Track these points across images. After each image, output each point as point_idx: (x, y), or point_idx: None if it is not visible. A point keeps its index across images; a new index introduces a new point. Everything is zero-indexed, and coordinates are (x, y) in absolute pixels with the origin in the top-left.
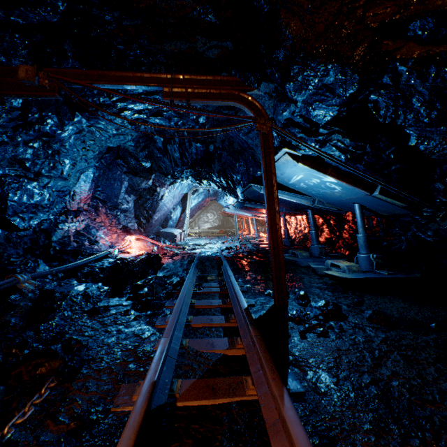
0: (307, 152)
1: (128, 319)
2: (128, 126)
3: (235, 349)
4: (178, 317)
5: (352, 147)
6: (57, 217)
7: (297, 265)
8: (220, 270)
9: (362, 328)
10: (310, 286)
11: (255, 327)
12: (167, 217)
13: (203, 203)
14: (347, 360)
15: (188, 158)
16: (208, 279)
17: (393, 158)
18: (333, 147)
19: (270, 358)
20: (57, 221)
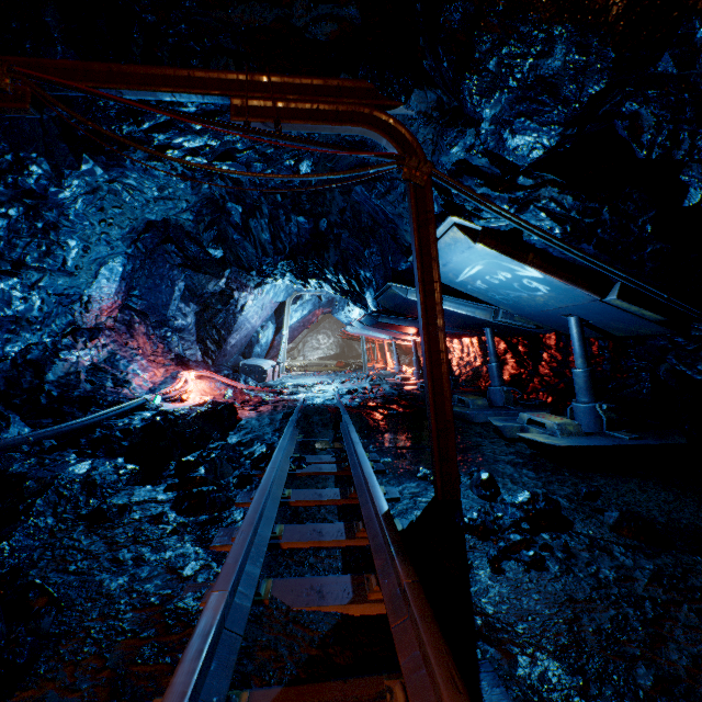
0: (493, 223)
1: (162, 532)
2: (179, 181)
3: (366, 603)
4: (255, 531)
5: (576, 210)
6: (58, 340)
7: (469, 420)
8: (337, 431)
9: (605, 548)
10: (495, 460)
11: (406, 561)
12: (252, 341)
13: (311, 318)
14: (594, 626)
15: (284, 241)
16: (316, 448)
17: (651, 232)
18: (541, 212)
19: (446, 648)
20: (57, 347)
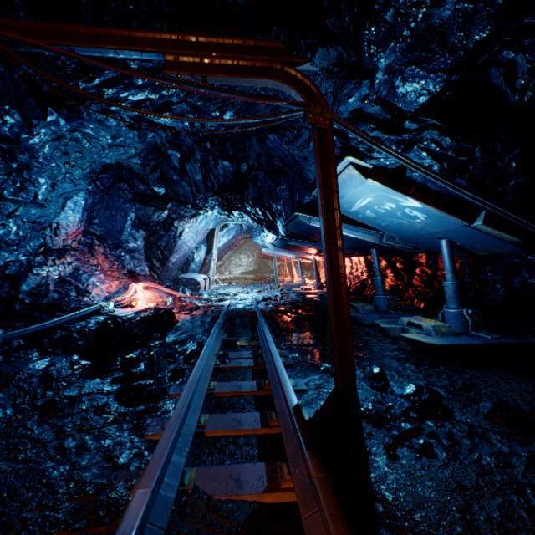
0: (382, 162)
1: (104, 421)
2: (127, 131)
3: (279, 492)
4: (182, 423)
5: (453, 150)
6: (31, 258)
7: (359, 322)
8: (255, 331)
9: (483, 436)
10: (382, 356)
11: (315, 455)
12: (189, 259)
13: (234, 242)
14: (484, 514)
15: (213, 181)
16: (238, 345)
17: (515, 168)
18: (423, 152)
19: None
20: (31, 264)
